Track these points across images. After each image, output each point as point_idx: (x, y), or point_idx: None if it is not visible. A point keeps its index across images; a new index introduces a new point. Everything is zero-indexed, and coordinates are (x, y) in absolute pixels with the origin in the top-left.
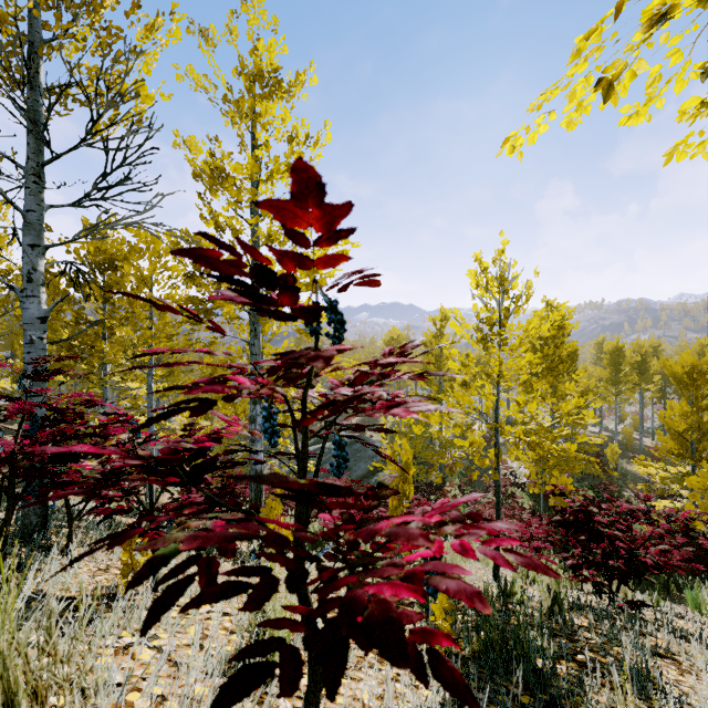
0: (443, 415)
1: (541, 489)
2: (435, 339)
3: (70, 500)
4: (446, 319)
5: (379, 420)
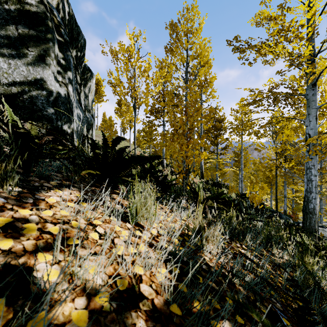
0: None
1: None
2: None
3: None
4: None
5: None
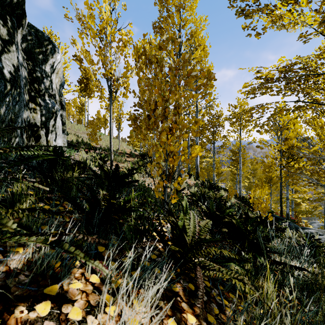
0: None
1: None
2: None
3: None
4: None
5: None
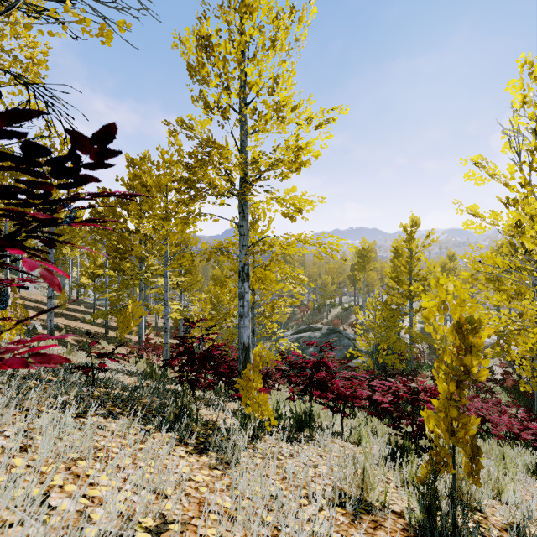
0: (413, 312)
1: (536, 387)
2: (405, 243)
3: (105, 361)
4: (416, 225)
5: (351, 318)
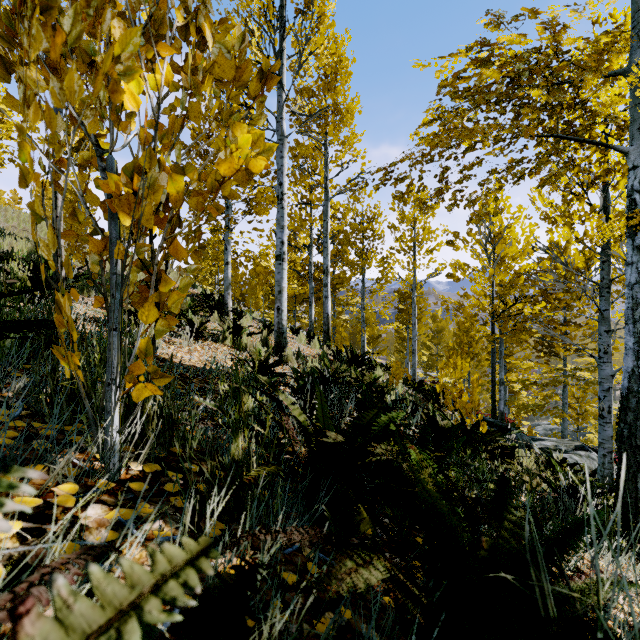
0: None
1: None
2: None
3: None
4: None
5: None
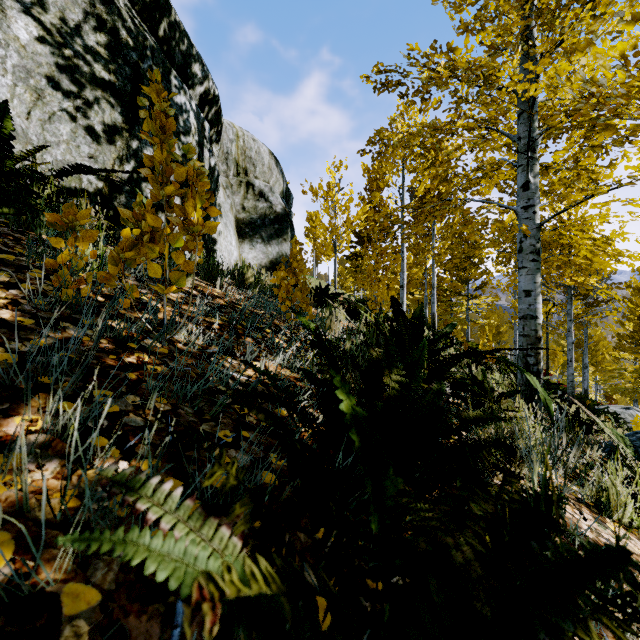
0: None
1: None
2: None
3: None
4: None
5: None
